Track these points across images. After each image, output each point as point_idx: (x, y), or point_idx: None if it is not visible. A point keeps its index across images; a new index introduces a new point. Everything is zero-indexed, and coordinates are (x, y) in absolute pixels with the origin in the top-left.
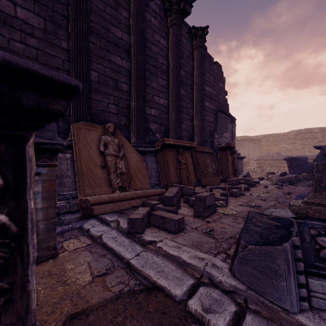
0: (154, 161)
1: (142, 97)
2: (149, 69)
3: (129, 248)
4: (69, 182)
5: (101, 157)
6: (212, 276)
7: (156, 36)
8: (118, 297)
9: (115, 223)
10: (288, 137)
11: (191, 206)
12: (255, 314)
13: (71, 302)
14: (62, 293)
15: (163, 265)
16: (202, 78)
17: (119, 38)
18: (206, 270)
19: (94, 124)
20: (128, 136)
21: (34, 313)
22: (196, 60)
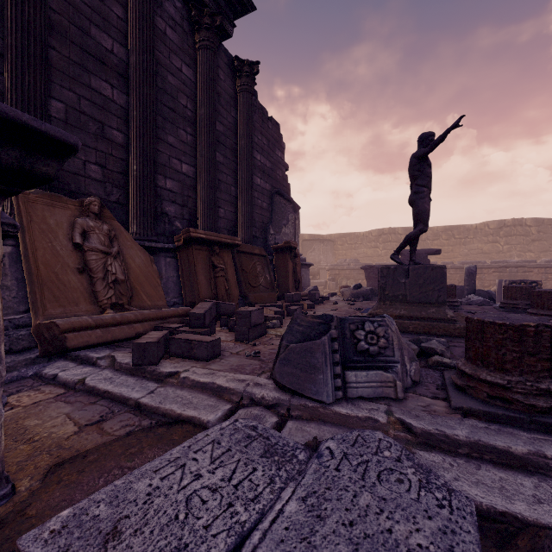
0: (172, 266)
1: (151, 158)
2: (163, 112)
3: (137, 387)
4: (7, 299)
5: (77, 254)
6: (253, 394)
7: (174, 60)
8: (128, 435)
9: (108, 361)
10: (369, 238)
11: (231, 329)
12: (297, 419)
13: (50, 455)
14: (29, 450)
15: (190, 397)
16: (250, 140)
17: (108, 51)
18: (247, 390)
19: (61, 195)
20: (124, 221)
21: (2, 457)
22: (241, 111)
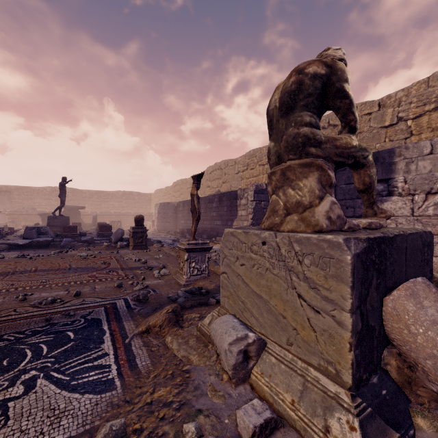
0: None
1: None
2: None
3: None
4: None
5: None
6: None
7: None
8: None
9: None
10: (44, 192)
11: None
12: None
13: None
14: None
15: None
16: None
17: None
18: None
19: None
20: None
21: None
22: None
